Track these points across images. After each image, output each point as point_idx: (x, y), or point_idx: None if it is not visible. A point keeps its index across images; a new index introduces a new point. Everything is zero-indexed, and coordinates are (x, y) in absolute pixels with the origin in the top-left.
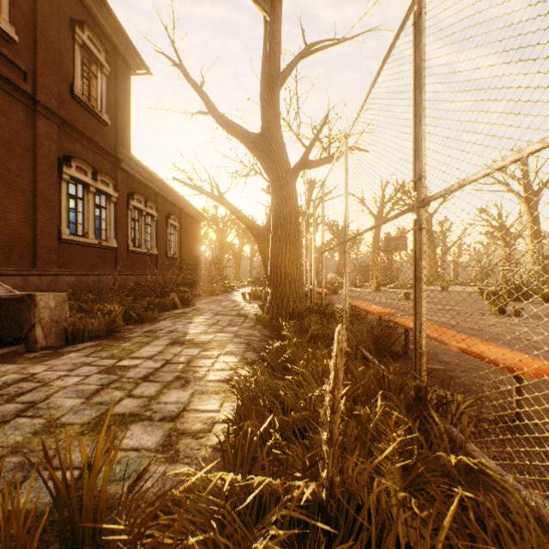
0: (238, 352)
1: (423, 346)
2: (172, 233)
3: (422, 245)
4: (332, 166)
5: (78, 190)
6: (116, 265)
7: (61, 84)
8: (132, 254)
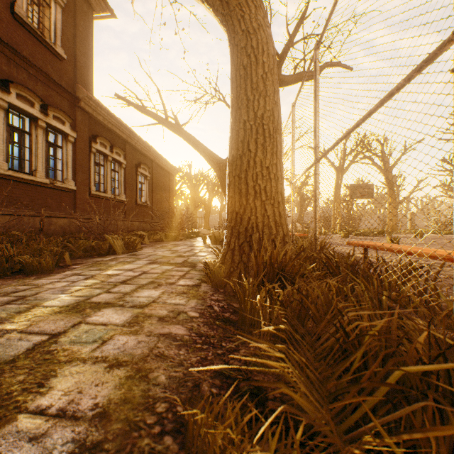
0: None
1: None
2: (143, 182)
3: None
4: None
5: (25, 123)
6: (75, 208)
7: None
8: (96, 198)
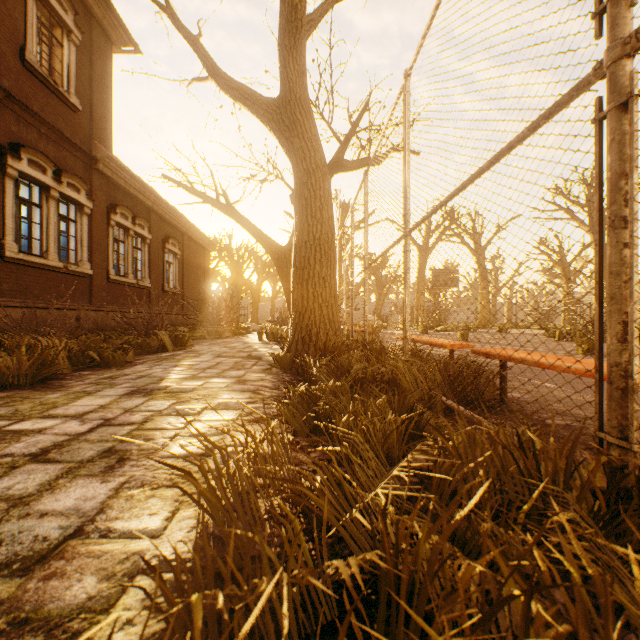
0: (237, 404)
1: (635, 371)
2: (172, 262)
3: (633, 138)
4: (381, 138)
5: (33, 193)
6: (90, 298)
7: (5, 44)
8: (115, 285)
